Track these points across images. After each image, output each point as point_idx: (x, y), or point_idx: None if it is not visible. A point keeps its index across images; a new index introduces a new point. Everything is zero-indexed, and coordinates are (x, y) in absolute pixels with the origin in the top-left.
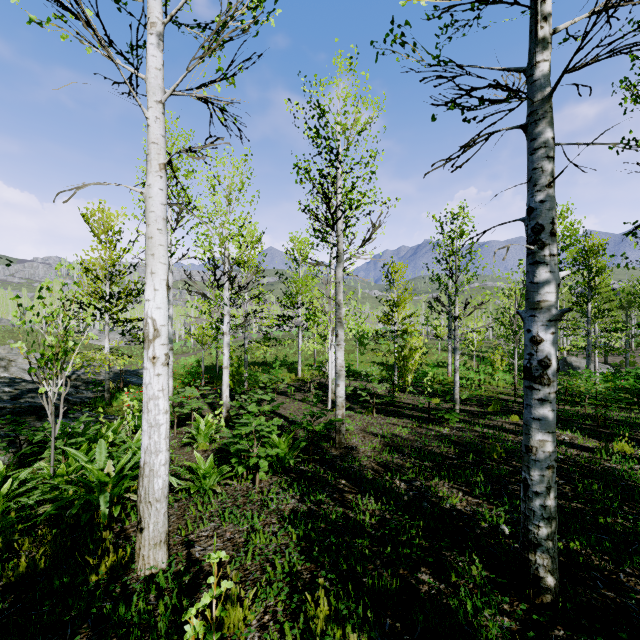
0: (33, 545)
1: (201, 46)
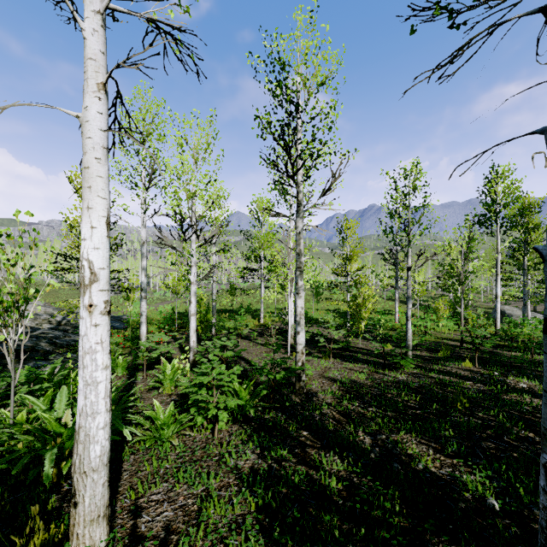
0: None
1: None
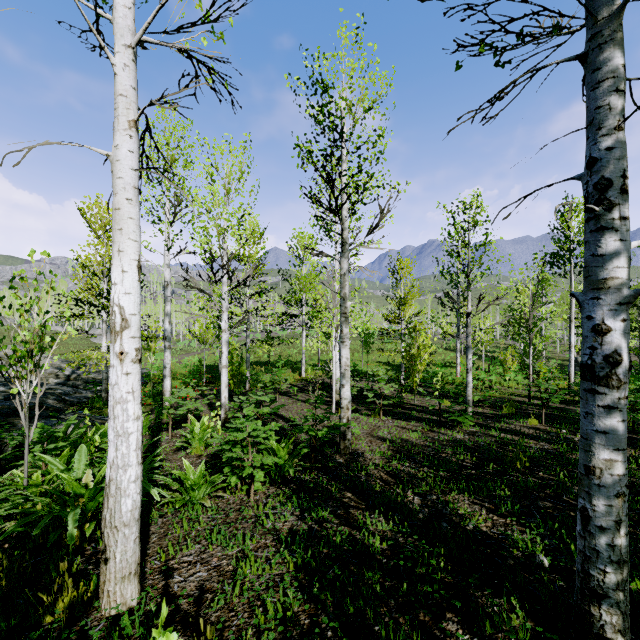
0: None
1: None
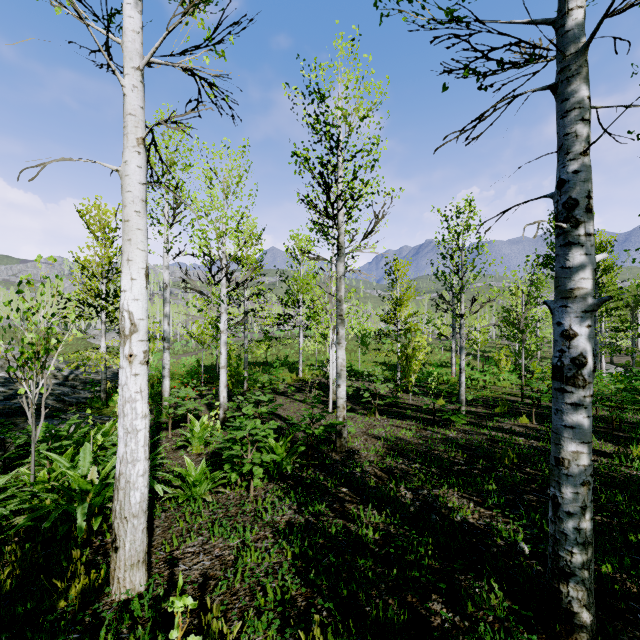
0: (3, 561)
1: (181, 0)
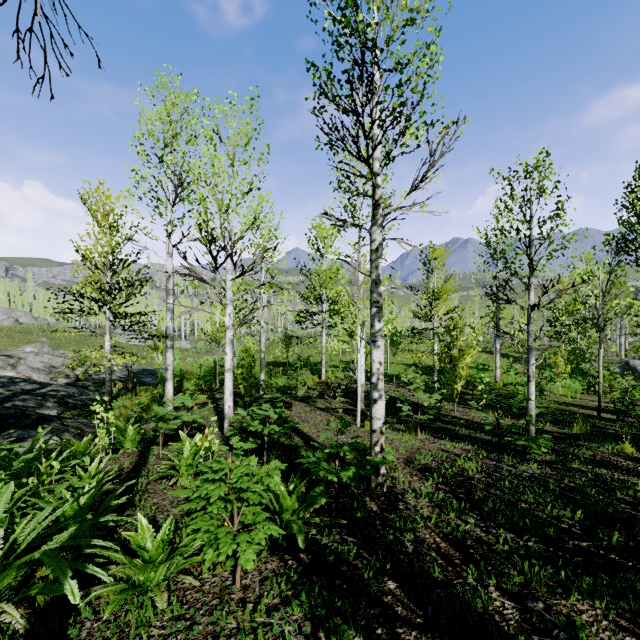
0: None
1: None
